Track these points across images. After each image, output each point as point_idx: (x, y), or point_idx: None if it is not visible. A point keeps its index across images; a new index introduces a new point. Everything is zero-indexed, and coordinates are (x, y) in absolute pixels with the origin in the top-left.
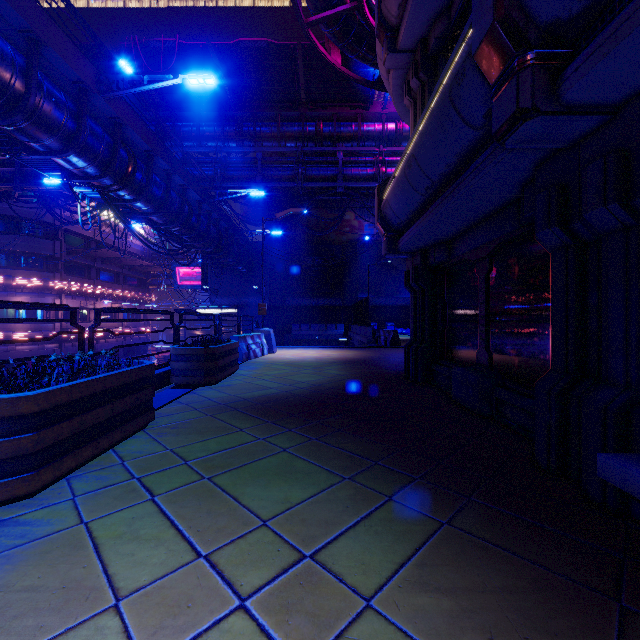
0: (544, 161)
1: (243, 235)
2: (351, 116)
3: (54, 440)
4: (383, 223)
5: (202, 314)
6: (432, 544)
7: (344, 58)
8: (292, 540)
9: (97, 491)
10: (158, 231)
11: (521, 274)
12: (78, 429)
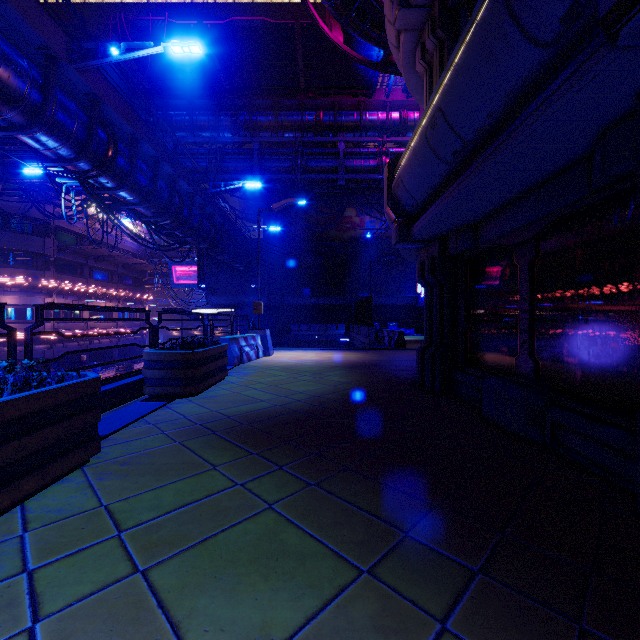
0: None
1: (240, 231)
2: (353, 104)
3: None
4: (394, 206)
5: (187, 313)
6: None
7: (346, 40)
8: None
9: None
10: (147, 224)
11: (587, 258)
12: None
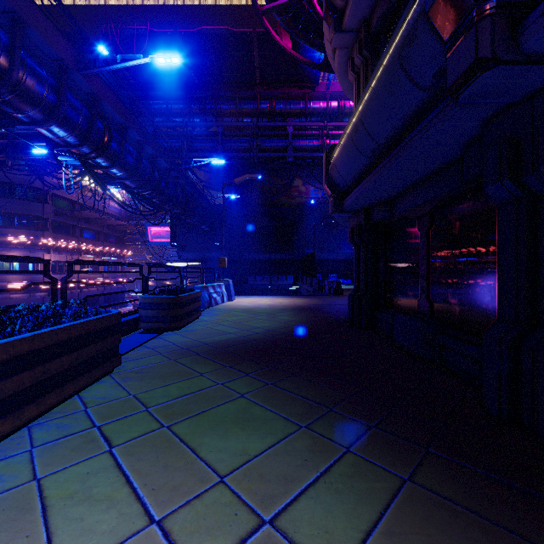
0: (493, 118)
1: (206, 199)
2: (299, 95)
3: (14, 390)
4: (330, 185)
5: (169, 266)
6: (397, 506)
7: (294, 44)
8: (250, 501)
9: (56, 441)
10: (132, 194)
11: (462, 229)
12: (40, 378)
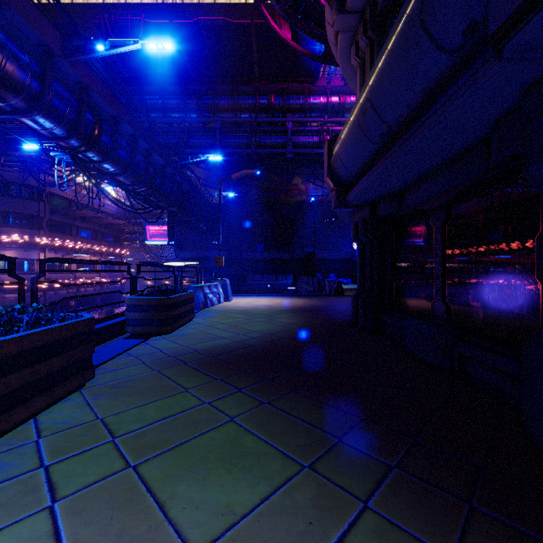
0: (538, 82)
1: (204, 197)
2: (299, 90)
3: None
4: (333, 177)
5: (161, 265)
6: None
7: (293, 36)
8: None
9: None
10: (126, 191)
11: (487, 221)
12: None
